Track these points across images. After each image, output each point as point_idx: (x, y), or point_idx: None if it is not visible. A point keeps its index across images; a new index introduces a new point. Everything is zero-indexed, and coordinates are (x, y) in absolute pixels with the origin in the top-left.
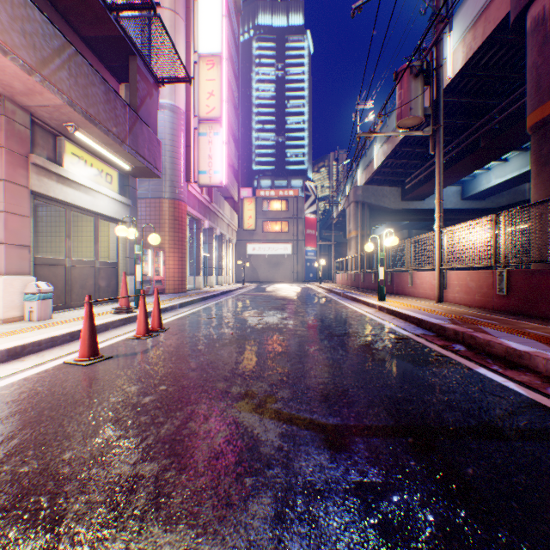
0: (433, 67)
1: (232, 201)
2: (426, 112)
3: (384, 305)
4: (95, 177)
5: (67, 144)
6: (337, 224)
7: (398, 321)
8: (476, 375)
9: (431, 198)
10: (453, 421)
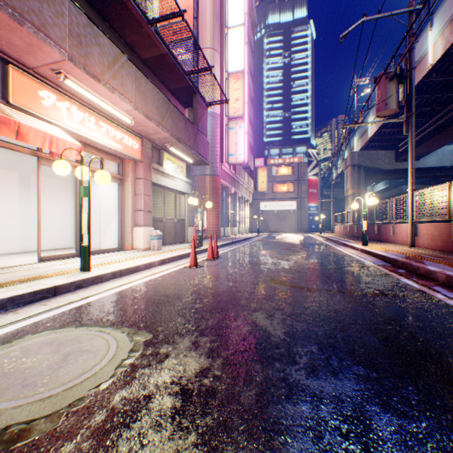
0: (417, 55)
1: (249, 170)
2: (400, 104)
3: (364, 248)
4: (176, 169)
5: (165, 154)
6: (336, 183)
7: (370, 258)
8: (397, 281)
9: (426, 158)
10: (366, 291)
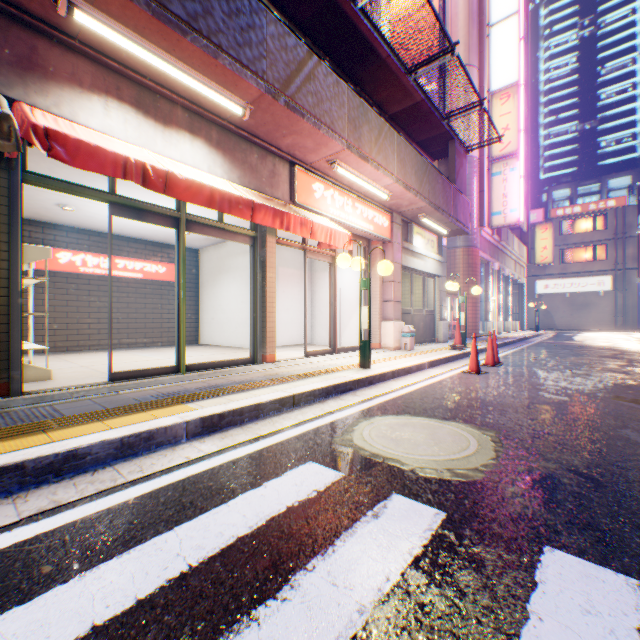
0: None
1: (517, 232)
2: None
3: None
4: (425, 246)
5: (413, 228)
6: None
7: None
8: None
9: None
10: None
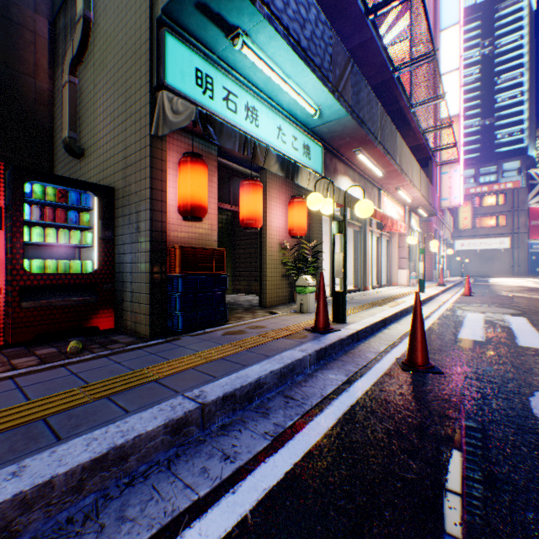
0: None
1: None
2: None
3: None
4: (414, 224)
5: (411, 214)
6: None
7: None
8: None
9: None
10: None
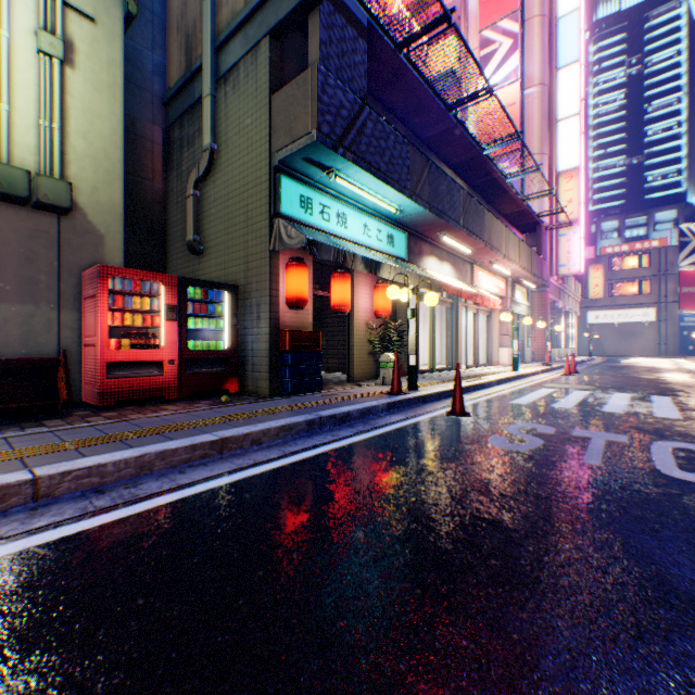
0: None
1: None
2: None
3: None
4: (520, 297)
5: (515, 286)
6: None
7: None
8: None
9: None
10: None
